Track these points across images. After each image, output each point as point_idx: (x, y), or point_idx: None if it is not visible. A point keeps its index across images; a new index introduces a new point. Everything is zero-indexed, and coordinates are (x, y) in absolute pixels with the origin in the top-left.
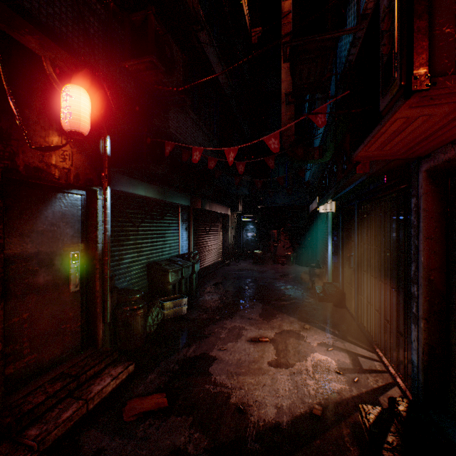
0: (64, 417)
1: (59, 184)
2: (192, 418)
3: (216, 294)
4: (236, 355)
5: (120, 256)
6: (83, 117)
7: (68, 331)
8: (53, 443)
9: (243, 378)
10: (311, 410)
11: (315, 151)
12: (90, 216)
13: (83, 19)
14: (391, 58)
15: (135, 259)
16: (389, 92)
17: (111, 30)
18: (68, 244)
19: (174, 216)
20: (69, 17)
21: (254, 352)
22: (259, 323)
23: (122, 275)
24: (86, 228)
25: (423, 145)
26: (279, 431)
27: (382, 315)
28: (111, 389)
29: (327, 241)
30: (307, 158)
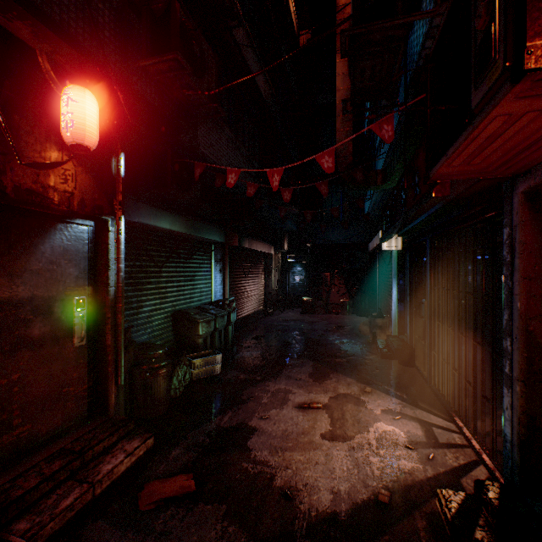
0: (63, 506)
1: (59, 211)
2: (225, 506)
3: (257, 350)
4: (282, 425)
5: (138, 302)
6: (89, 127)
7: (72, 396)
8: (48, 540)
9: (290, 455)
10: (375, 496)
11: (378, 175)
12: (99, 252)
13: (89, 3)
14: (490, 34)
15: (158, 307)
16: (486, 79)
17: (126, 22)
18: (72, 287)
19: (206, 255)
20: (72, 2)
21: (303, 421)
22: (309, 385)
23: (142, 326)
24: (95, 267)
25: (523, 157)
26: (336, 523)
27: (462, 376)
28: (125, 468)
29: (391, 285)
30: (367, 184)
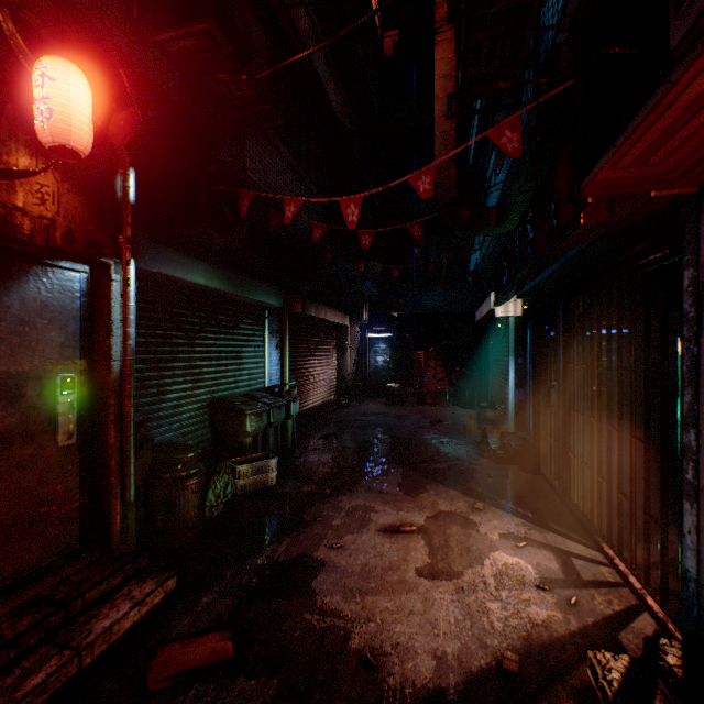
0: (28, 688)
1: (33, 246)
2: (277, 682)
3: (327, 453)
4: (361, 556)
5: (160, 387)
6: (75, 119)
7: (54, 519)
8: None
9: (372, 600)
10: (498, 662)
11: (491, 214)
12: (97, 311)
13: None
14: None
15: (189, 393)
16: None
17: None
18: (54, 360)
19: (257, 324)
20: None
21: (390, 551)
22: (399, 501)
23: (166, 420)
24: (91, 332)
25: None
26: None
27: (612, 486)
28: (130, 625)
29: (506, 365)
30: (477, 226)
